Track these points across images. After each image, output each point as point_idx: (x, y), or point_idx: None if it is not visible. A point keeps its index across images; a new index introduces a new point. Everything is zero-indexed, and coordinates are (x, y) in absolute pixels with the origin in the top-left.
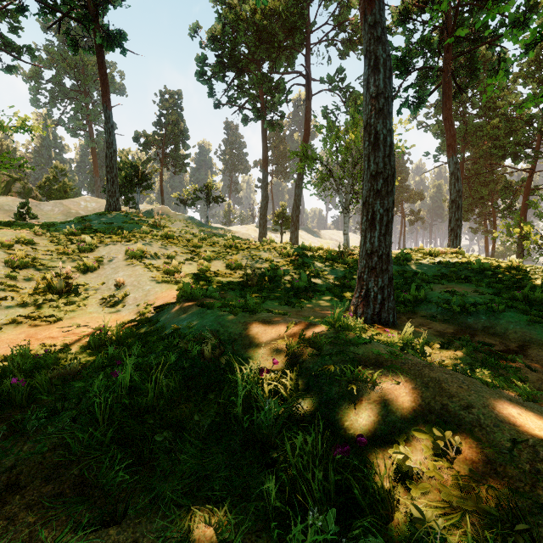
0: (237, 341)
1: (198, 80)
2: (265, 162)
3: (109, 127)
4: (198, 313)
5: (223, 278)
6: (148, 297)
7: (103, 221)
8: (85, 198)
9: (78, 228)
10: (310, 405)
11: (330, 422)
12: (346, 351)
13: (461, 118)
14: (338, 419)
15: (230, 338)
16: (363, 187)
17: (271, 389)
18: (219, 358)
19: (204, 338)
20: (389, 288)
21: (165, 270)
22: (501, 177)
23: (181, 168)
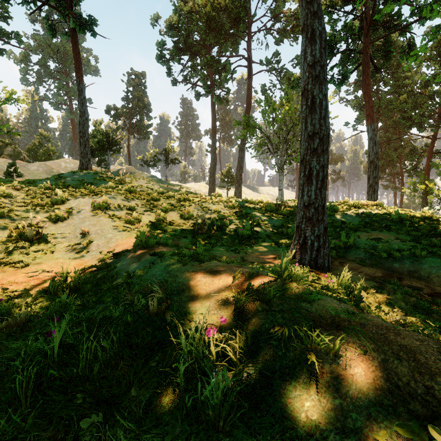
0: (185, 292)
1: (158, 61)
2: (214, 130)
3: (81, 99)
4: (151, 261)
5: (177, 227)
6: (109, 244)
7: (76, 178)
8: (65, 160)
9: (54, 184)
10: (262, 374)
11: (287, 401)
12: (298, 309)
13: (375, 94)
14: (297, 397)
15: (178, 288)
16: (301, 146)
17: (218, 352)
18: (165, 311)
19: (151, 289)
20: (324, 237)
21: (126, 220)
22: (407, 143)
23: (144, 135)
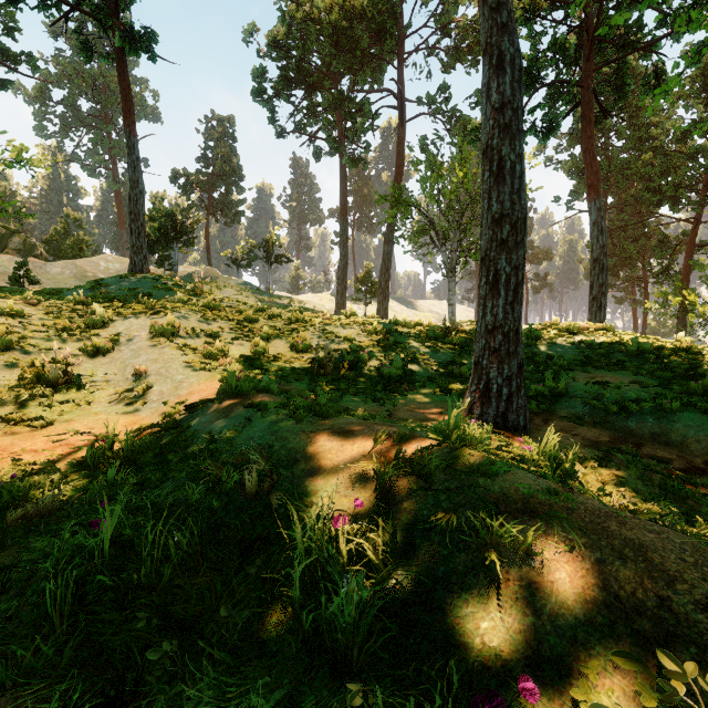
0: (300, 463)
1: (255, 100)
2: (344, 209)
3: (133, 160)
4: (245, 416)
5: (286, 364)
6: (179, 391)
7: (124, 287)
8: (106, 258)
9: (89, 296)
10: (418, 583)
11: (454, 621)
12: (474, 486)
13: (602, 152)
14: (469, 615)
15: (288, 458)
16: (481, 236)
17: (351, 551)
18: (270, 492)
19: (248, 458)
20: (518, 379)
21: (204, 352)
22: (654, 230)
23: (233, 218)
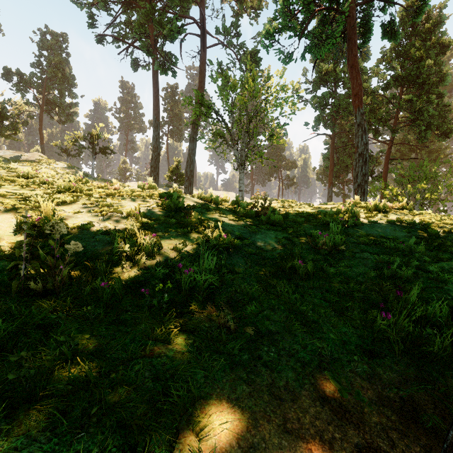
0: None
1: (72, 1)
2: (156, 110)
3: None
4: None
5: None
6: None
7: None
8: None
9: None
10: None
11: None
12: None
13: (334, 95)
14: None
15: None
16: None
17: None
18: None
19: None
20: None
21: None
22: None
23: (66, 117)
